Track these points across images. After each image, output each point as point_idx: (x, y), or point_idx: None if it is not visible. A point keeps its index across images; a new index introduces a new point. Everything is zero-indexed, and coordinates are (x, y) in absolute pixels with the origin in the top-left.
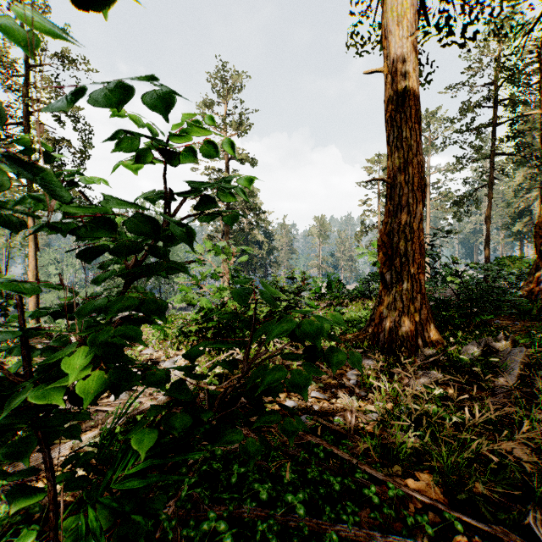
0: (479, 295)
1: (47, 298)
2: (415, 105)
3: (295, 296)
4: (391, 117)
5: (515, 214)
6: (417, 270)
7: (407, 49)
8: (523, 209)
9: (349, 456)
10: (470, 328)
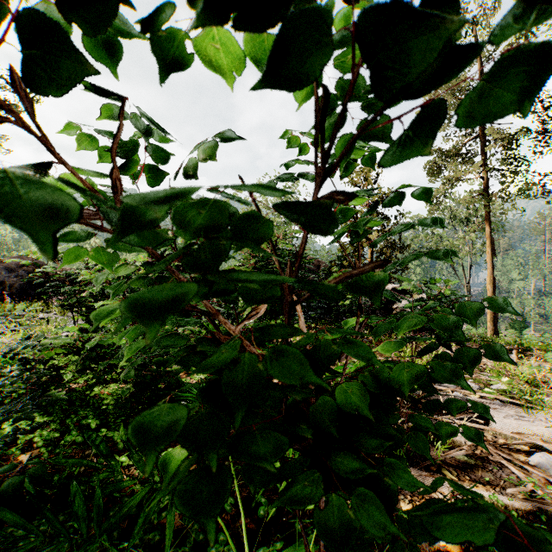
0: None
1: None
2: None
3: None
4: None
5: None
6: None
7: None
8: None
9: None
10: None
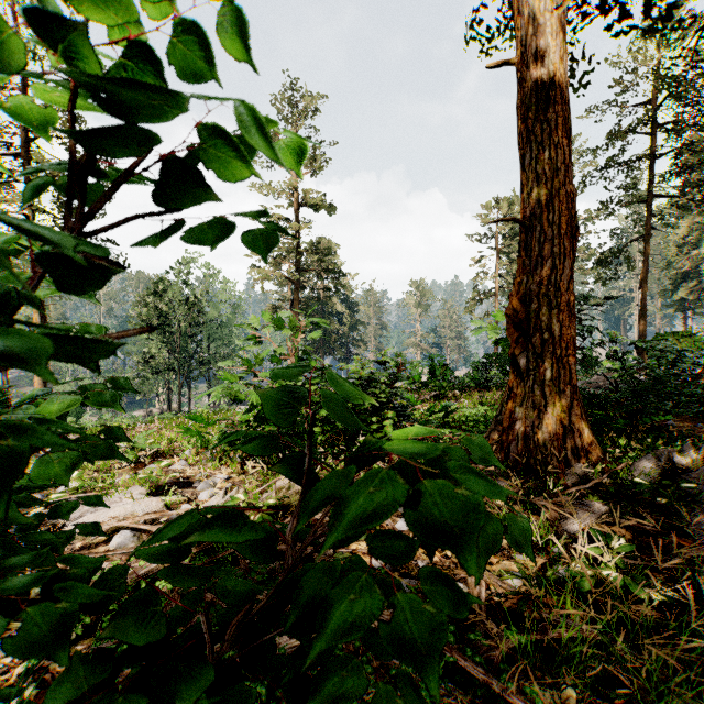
0: (650, 386)
1: (62, 387)
2: (562, 111)
3: (387, 388)
4: (527, 129)
5: (677, 277)
6: (565, 351)
7: (551, 30)
8: (688, 270)
9: (485, 671)
10: (639, 434)
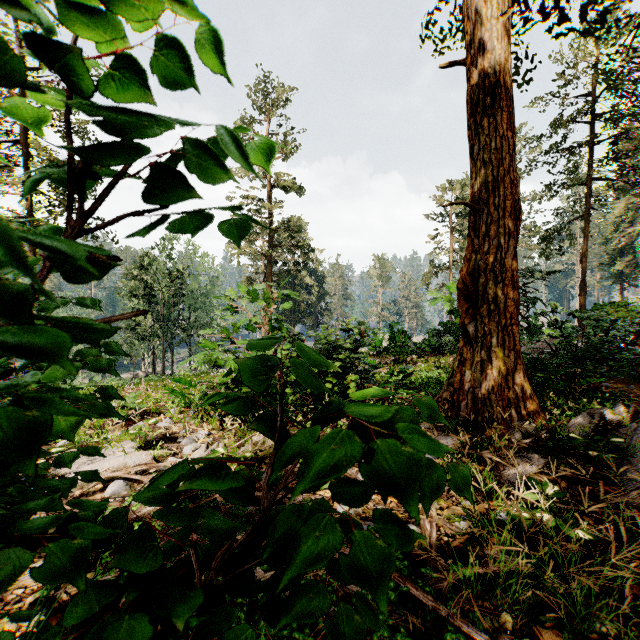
0: (586, 351)
1: None
2: (507, 107)
3: (351, 353)
4: (476, 122)
5: (614, 252)
6: (509, 321)
7: (497, 34)
8: (625, 246)
9: (433, 599)
10: (576, 394)
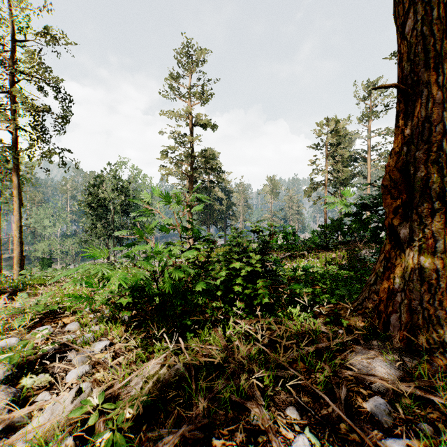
0: None
1: (40, 246)
2: None
3: (260, 255)
4: None
5: None
6: None
7: None
8: None
9: None
10: None
